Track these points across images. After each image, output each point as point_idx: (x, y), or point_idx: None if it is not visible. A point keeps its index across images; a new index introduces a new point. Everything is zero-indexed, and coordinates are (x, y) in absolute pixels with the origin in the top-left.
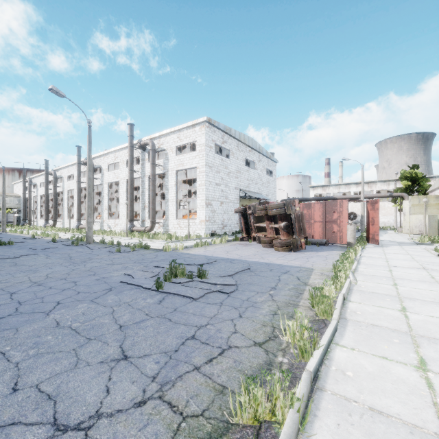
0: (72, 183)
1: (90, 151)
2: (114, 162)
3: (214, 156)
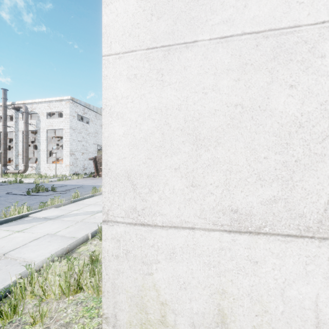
0: None
1: None
2: None
3: (77, 122)
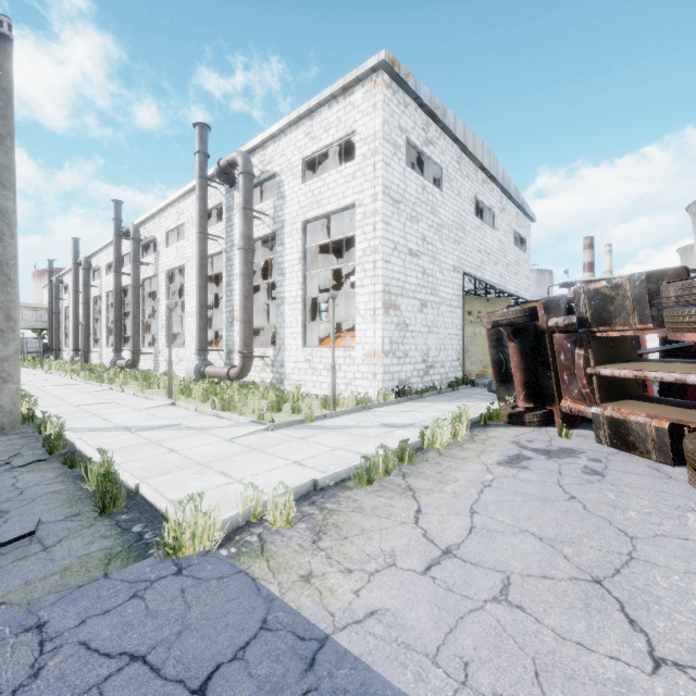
0: (112, 278)
1: (6, 122)
2: (176, 226)
3: (404, 172)
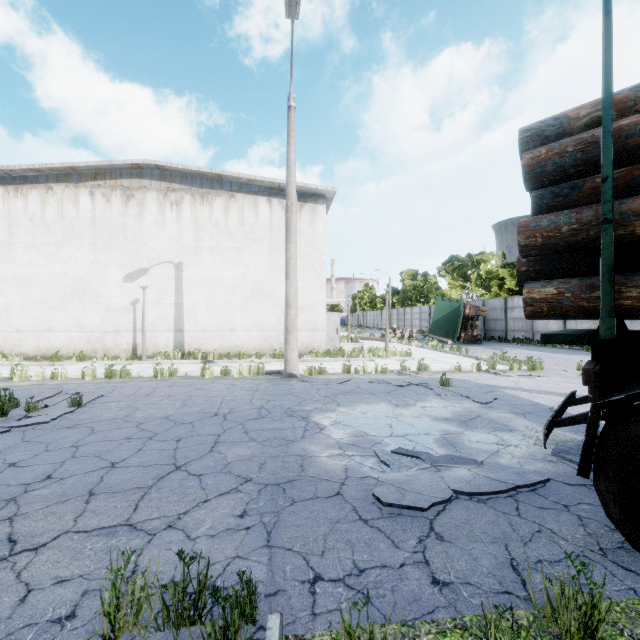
0: None
1: None
2: None
3: None
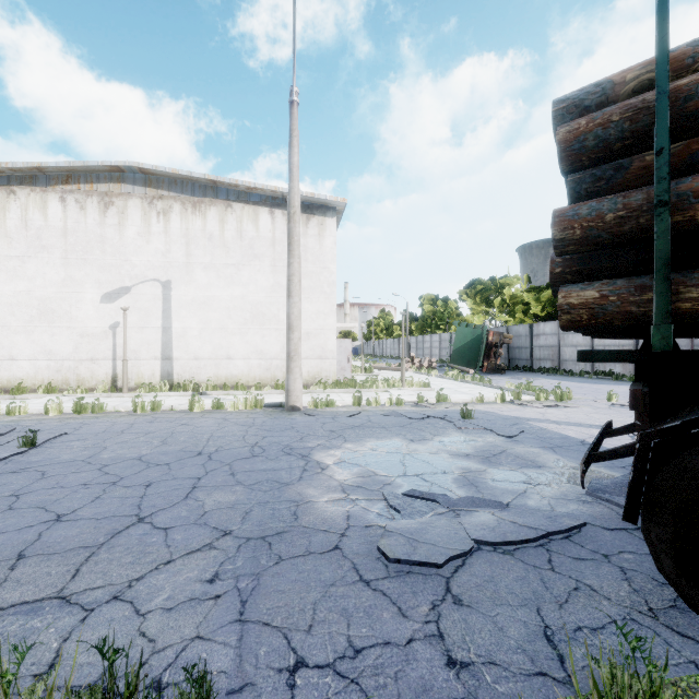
0: None
1: None
2: None
3: None
